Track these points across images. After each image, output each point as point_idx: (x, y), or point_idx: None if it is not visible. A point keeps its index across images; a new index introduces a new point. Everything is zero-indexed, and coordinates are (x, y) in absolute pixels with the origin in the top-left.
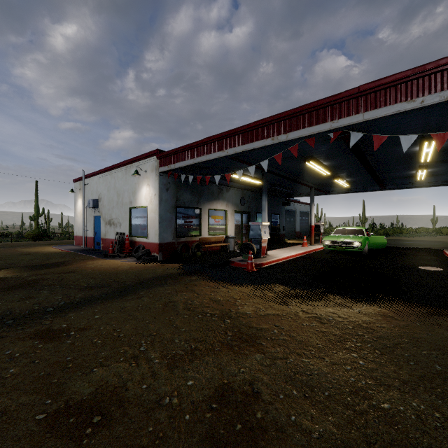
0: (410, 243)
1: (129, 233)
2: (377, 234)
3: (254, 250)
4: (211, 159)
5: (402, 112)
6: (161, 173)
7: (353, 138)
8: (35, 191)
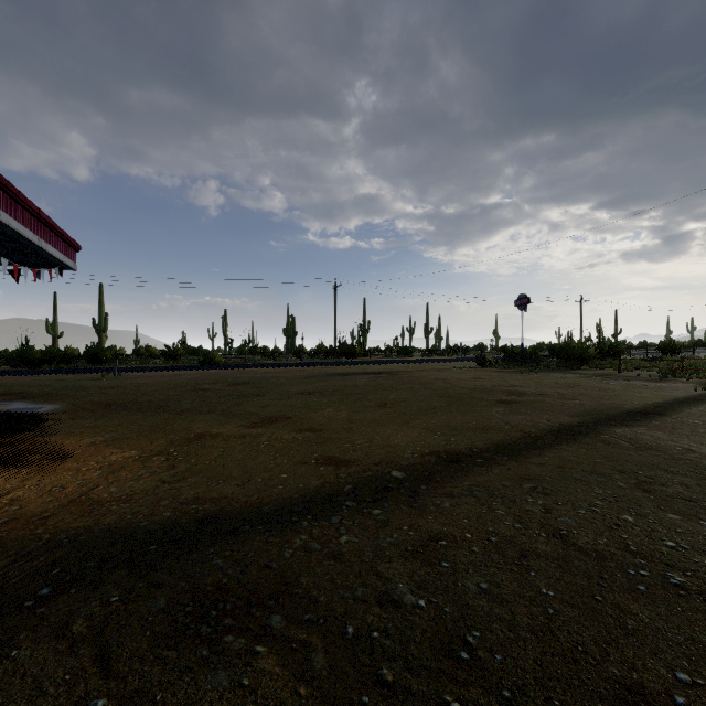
0: None
1: None
2: None
3: None
4: None
5: None
6: None
7: None
8: None
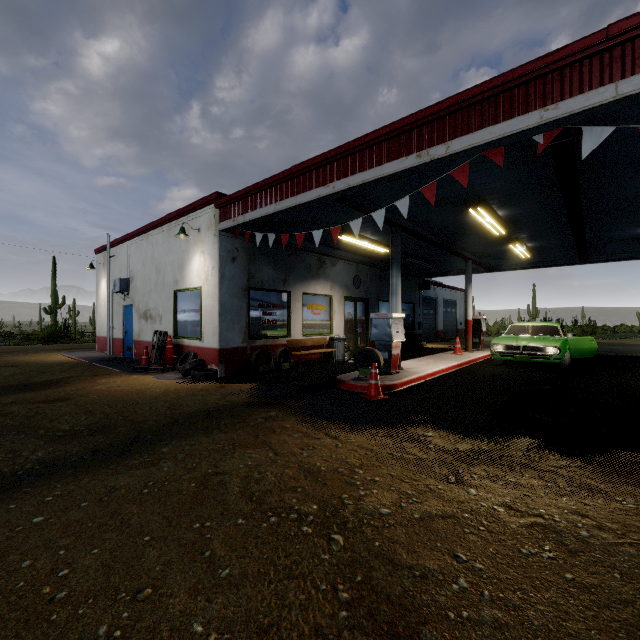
0: (622, 348)
1: (173, 332)
2: None
3: (380, 362)
4: (304, 203)
5: None
6: (223, 232)
7: (588, 141)
8: (52, 271)
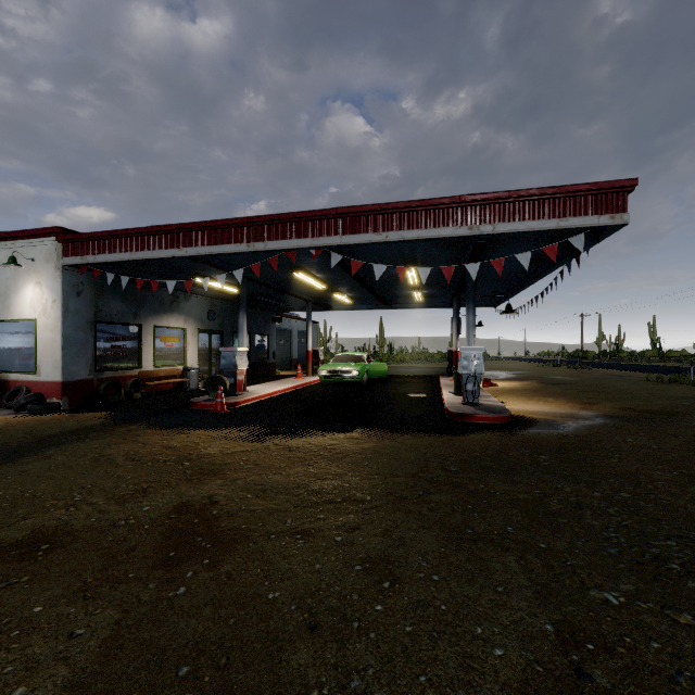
0: (418, 370)
1: None
2: (394, 360)
3: (226, 386)
4: (160, 258)
5: (373, 242)
6: (66, 266)
7: (334, 260)
8: None
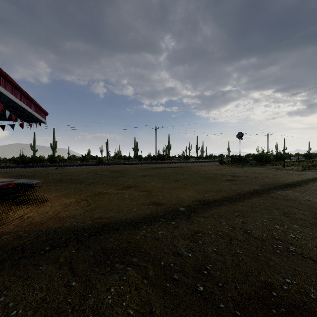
0: None
1: None
2: None
3: None
4: None
5: (14, 101)
6: None
7: None
8: None
